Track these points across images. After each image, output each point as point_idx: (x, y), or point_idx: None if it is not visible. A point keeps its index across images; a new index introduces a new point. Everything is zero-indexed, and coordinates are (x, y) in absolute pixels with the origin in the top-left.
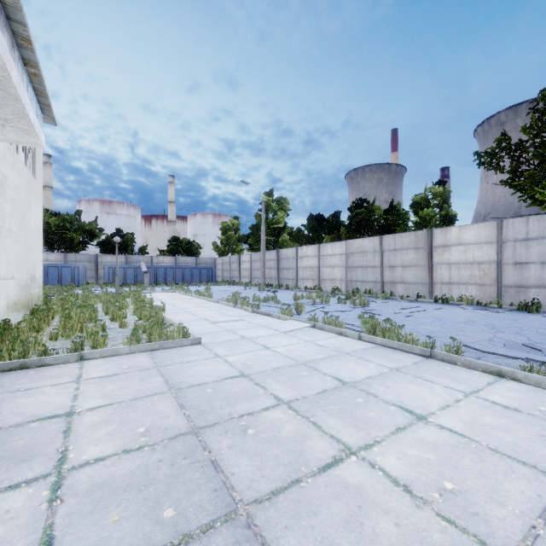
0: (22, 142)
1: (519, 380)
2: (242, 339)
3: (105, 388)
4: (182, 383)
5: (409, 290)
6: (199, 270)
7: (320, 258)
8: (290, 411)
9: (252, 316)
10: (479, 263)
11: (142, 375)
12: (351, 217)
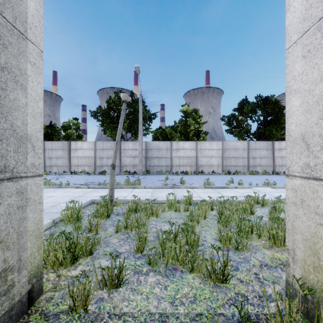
0: None
1: (82, 188)
2: None
3: None
4: None
5: (60, 169)
6: None
7: None
8: None
9: None
10: (88, 157)
11: None
12: None
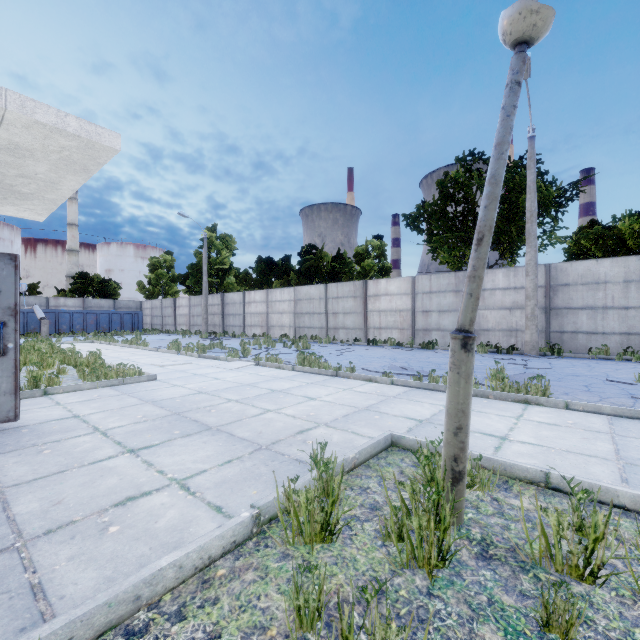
0: (27, 217)
1: (378, 382)
2: (194, 375)
3: (91, 406)
4: (154, 399)
5: (350, 335)
6: (120, 316)
7: (269, 303)
8: (237, 403)
9: (199, 360)
10: (400, 311)
11: (117, 398)
12: (301, 263)
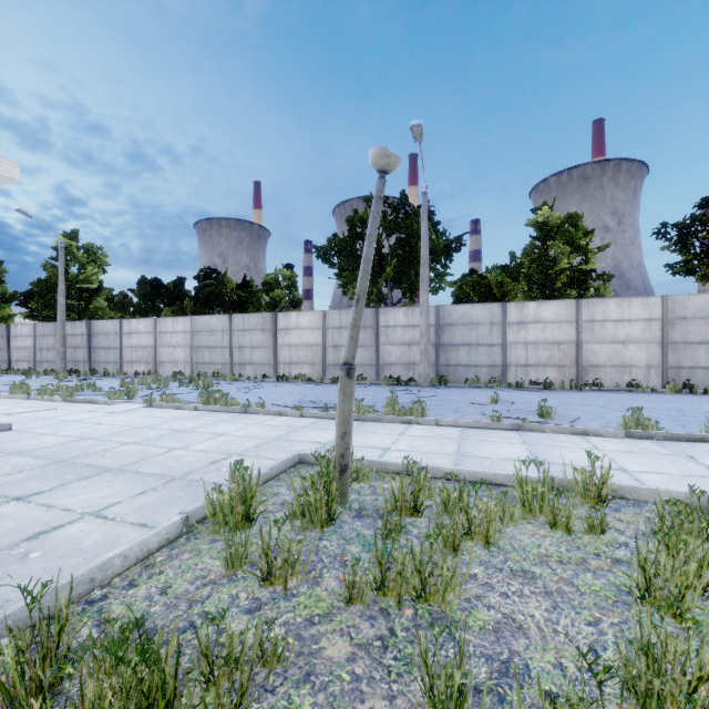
0: None
1: (288, 416)
2: (66, 422)
3: None
4: (20, 450)
5: (258, 371)
6: None
7: (157, 335)
8: (136, 445)
9: (65, 405)
10: (311, 345)
11: None
12: (199, 289)
